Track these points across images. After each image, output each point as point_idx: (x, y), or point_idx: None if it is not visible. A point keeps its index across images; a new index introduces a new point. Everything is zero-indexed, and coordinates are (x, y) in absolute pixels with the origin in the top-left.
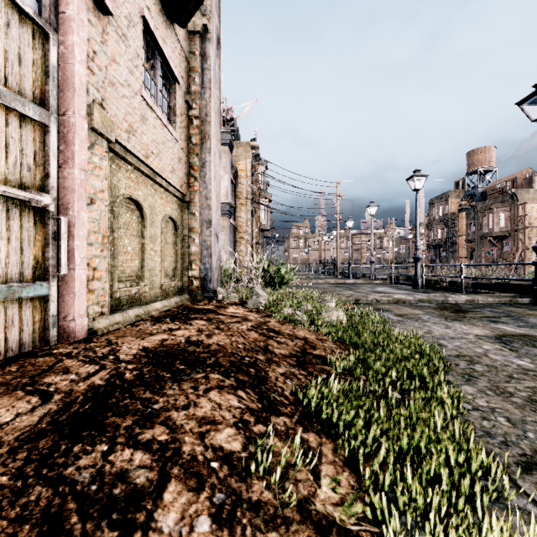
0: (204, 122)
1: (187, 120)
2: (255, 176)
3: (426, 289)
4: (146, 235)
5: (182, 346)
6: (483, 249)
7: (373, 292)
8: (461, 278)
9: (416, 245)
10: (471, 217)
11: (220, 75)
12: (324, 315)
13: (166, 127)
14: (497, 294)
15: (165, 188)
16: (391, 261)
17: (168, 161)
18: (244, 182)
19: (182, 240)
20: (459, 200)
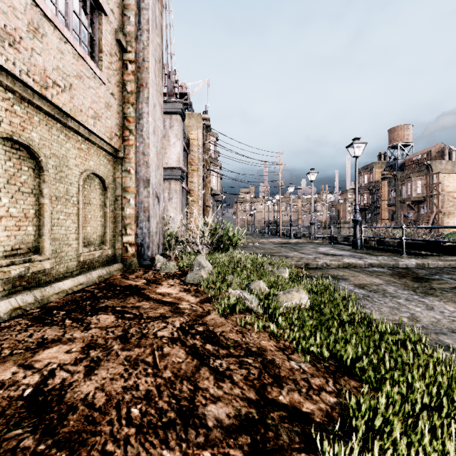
0: (141, 68)
1: (120, 64)
2: (206, 145)
3: (366, 250)
4: (46, 193)
5: (1, 425)
6: (403, 212)
7: (318, 253)
8: (402, 240)
9: (356, 208)
10: (392, 185)
11: (162, 23)
12: (281, 297)
13: (84, 60)
14: (443, 257)
15: (85, 136)
16: (325, 222)
17: (87, 103)
18: (196, 150)
19: (115, 201)
20: (382, 170)
